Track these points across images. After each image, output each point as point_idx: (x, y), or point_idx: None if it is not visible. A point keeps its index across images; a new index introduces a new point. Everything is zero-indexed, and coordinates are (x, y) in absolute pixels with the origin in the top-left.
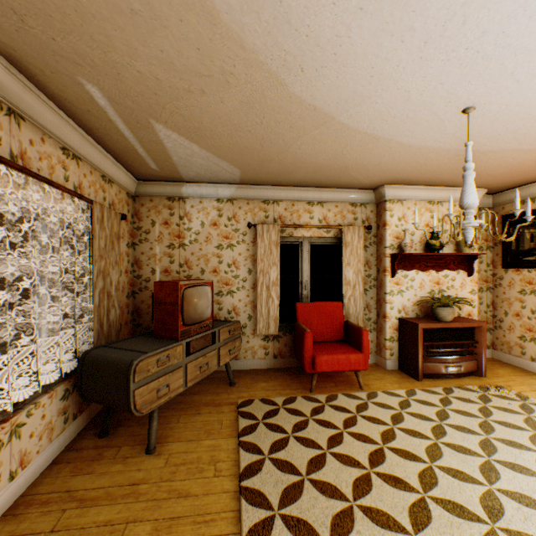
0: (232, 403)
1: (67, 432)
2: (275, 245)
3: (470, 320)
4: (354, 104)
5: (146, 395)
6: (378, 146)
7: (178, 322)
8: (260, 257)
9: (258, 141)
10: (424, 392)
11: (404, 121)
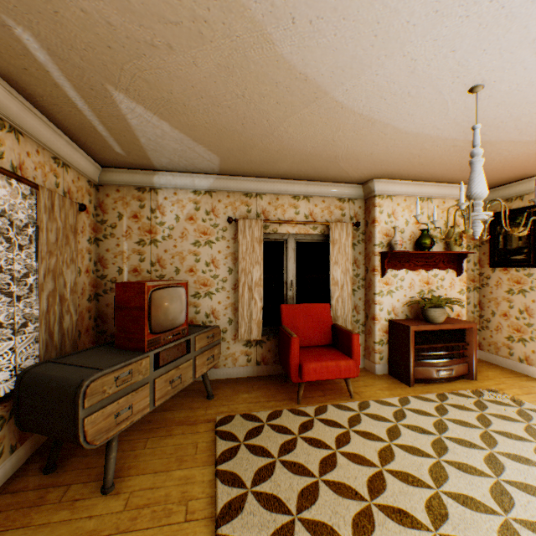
0: (209, 420)
1: (0, 470)
2: (259, 242)
3: (460, 321)
4: (352, 74)
5: (101, 422)
6: (372, 131)
7: (145, 331)
8: (241, 255)
9: (239, 121)
10: (417, 399)
11: (405, 100)
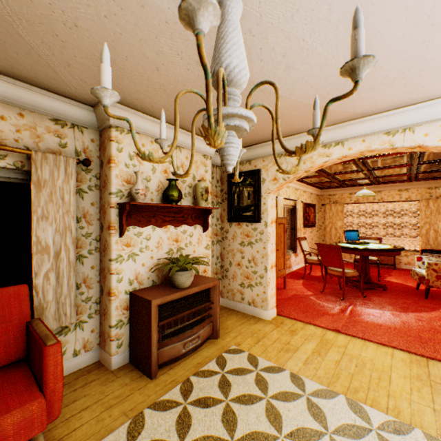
0: None
1: None
2: None
3: (207, 279)
4: None
5: None
6: None
7: None
8: None
9: None
10: (157, 409)
11: None
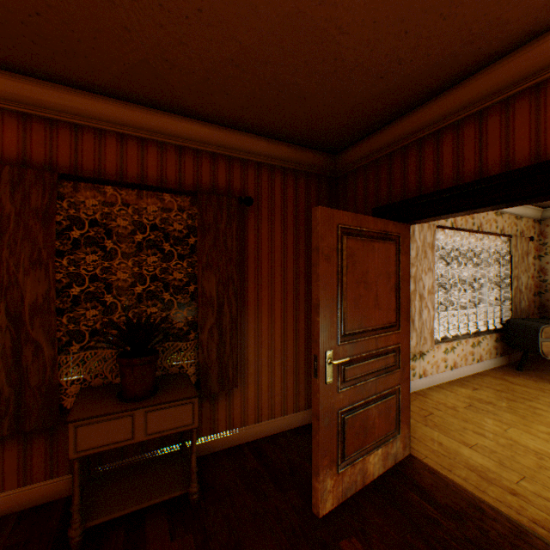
0: None
1: (496, 360)
2: None
3: None
4: None
5: (549, 348)
6: None
7: None
8: None
9: None
10: None
11: None
